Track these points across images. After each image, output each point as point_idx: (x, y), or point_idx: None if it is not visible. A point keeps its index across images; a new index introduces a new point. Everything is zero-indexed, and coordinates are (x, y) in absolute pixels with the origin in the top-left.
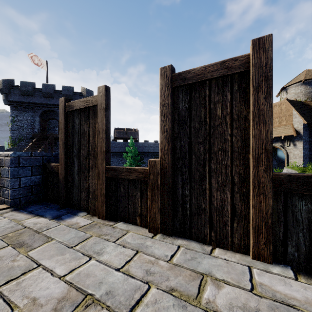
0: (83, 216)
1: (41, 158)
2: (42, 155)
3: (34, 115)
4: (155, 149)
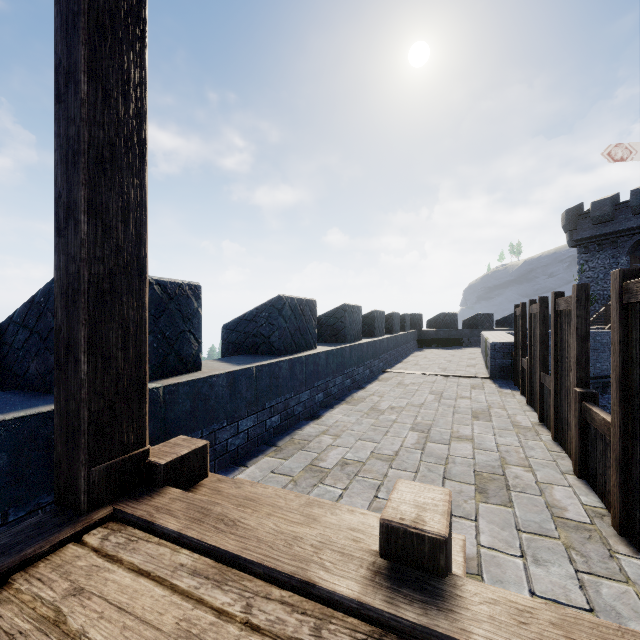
0: (515, 391)
1: (510, 347)
2: (511, 345)
3: (616, 254)
4: None
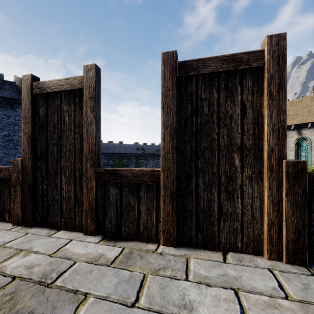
0: None
1: None
2: None
3: None
4: (109, 150)
